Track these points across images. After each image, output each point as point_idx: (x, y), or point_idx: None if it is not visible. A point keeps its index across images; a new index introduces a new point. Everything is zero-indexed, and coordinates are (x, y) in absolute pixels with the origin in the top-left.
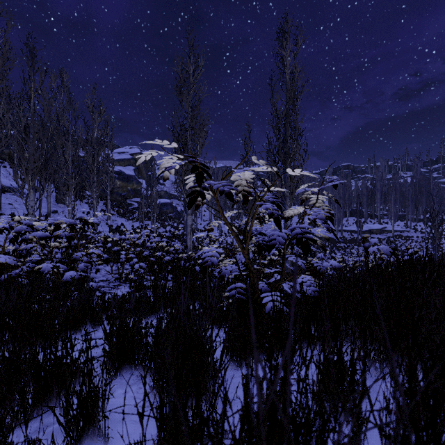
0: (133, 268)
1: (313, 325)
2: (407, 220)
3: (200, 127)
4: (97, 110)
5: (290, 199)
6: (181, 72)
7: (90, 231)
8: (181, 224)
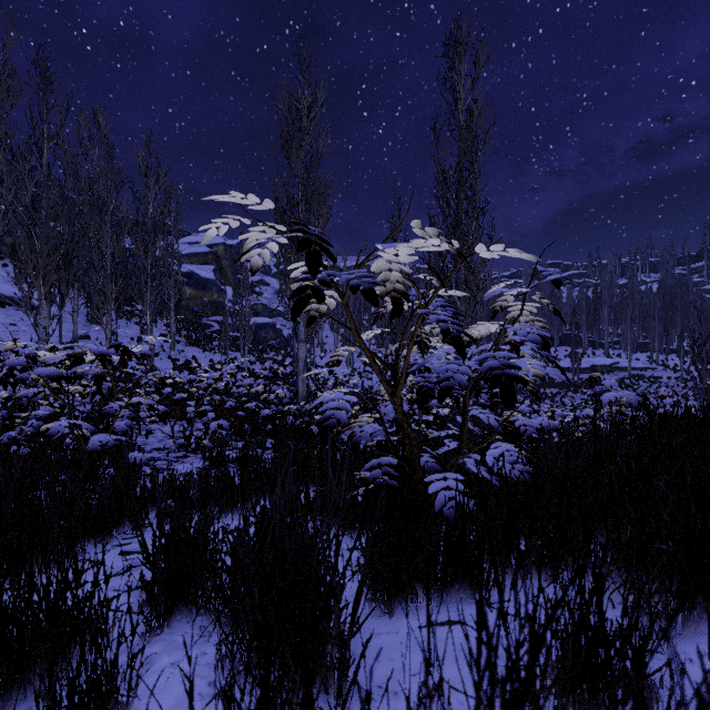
0: (207, 428)
1: (523, 534)
2: (651, 350)
3: (319, 199)
4: (154, 173)
5: (465, 315)
6: (288, 111)
7: (137, 367)
8: (289, 358)
